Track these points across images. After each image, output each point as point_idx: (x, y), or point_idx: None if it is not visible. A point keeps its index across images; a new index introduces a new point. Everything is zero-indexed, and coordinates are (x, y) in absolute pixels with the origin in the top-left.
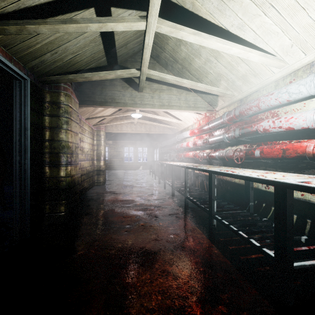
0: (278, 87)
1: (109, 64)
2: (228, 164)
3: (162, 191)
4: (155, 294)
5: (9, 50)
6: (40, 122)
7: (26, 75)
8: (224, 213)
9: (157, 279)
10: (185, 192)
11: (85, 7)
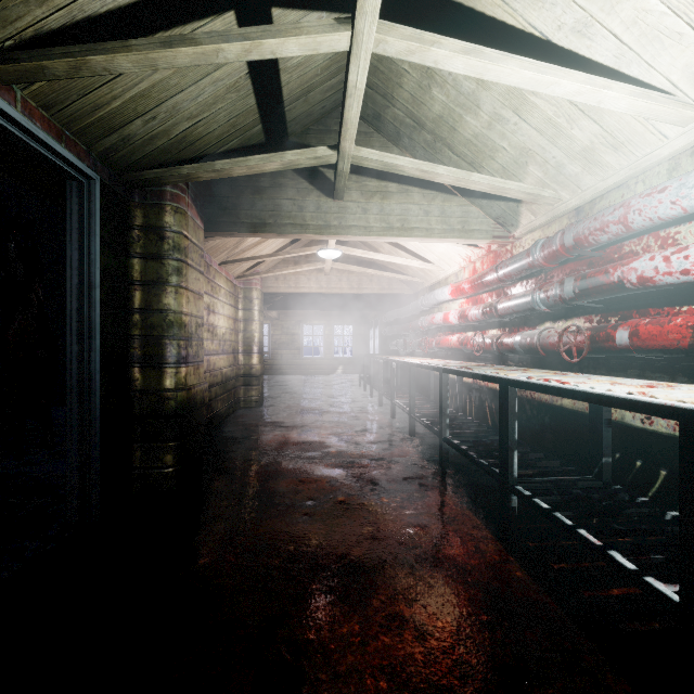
0: (677, 174)
1: (268, 139)
2: (544, 362)
3: (386, 423)
4: (373, 675)
5: (55, 117)
6: (122, 272)
7: (92, 169)
8: (538, 482)
9: (378, 637)
10: (441, 427)
11: (216, 11)
